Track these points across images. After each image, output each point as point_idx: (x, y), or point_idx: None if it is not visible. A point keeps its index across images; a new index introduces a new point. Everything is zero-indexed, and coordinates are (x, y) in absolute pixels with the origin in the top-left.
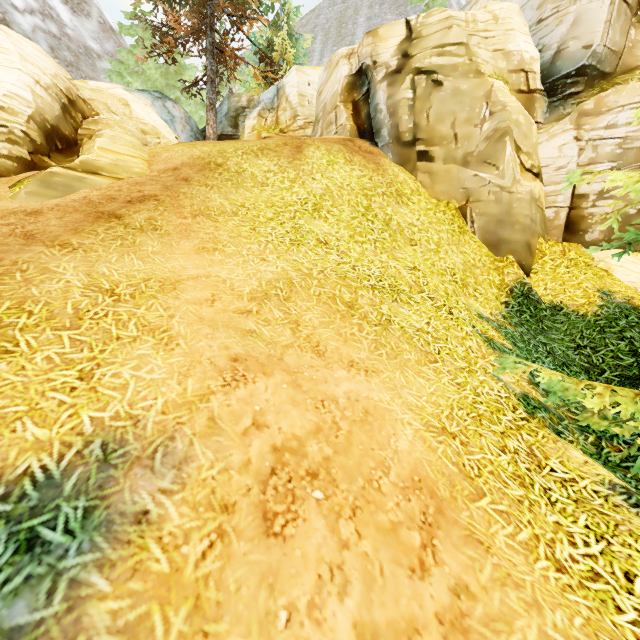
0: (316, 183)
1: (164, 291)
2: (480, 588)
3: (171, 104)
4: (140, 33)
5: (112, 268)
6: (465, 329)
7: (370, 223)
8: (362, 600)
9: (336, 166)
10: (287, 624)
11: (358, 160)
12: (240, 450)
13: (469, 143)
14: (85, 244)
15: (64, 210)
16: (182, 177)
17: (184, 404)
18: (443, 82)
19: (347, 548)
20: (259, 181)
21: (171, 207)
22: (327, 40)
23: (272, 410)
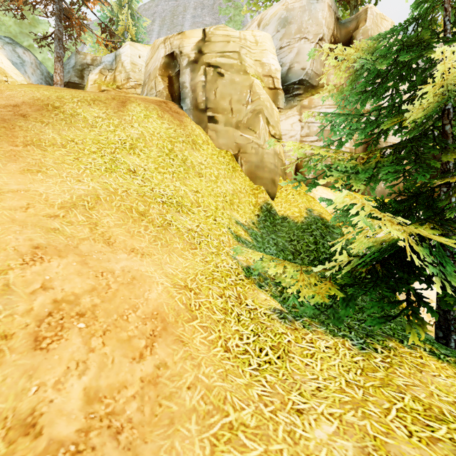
0: (134, 129)
1: None
2: (173, 363)
3: (21, 50)
4: None
5: None
6: (222, 230)
7: (171, 160)
8: (94, 376)
9: (150, 119)
10: (35, 392)
11: (167, 117)
12: (26, 303)
13: (240, 115)
14: None
15: None
16: (20, 113)
17: None
18: (224, 74)
19: (93, 352)
20: (89, 123)
21: (5, 136)
22: (163, 25)
23: (60, 278)
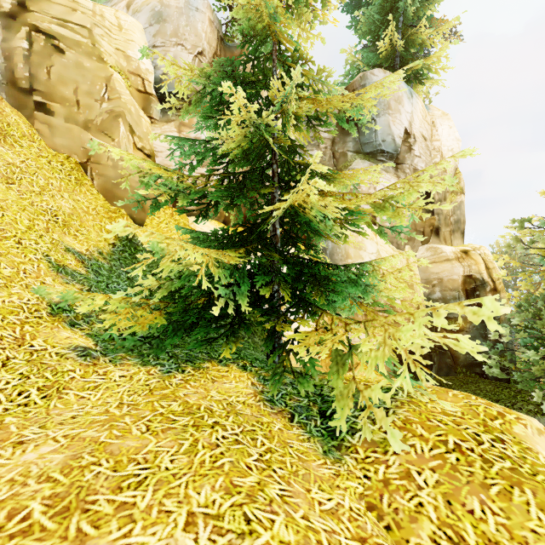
0: None
1: None
2: None
3: None
4: None
5: None
6: (30, 256)
7: None
8: None
9: None
10: None
11: None
12: None
13: (90, 112)
14: None
15: None
16: None
17: None
18: (65, 51)
19: None
20: None
21: None
22: None
23: None
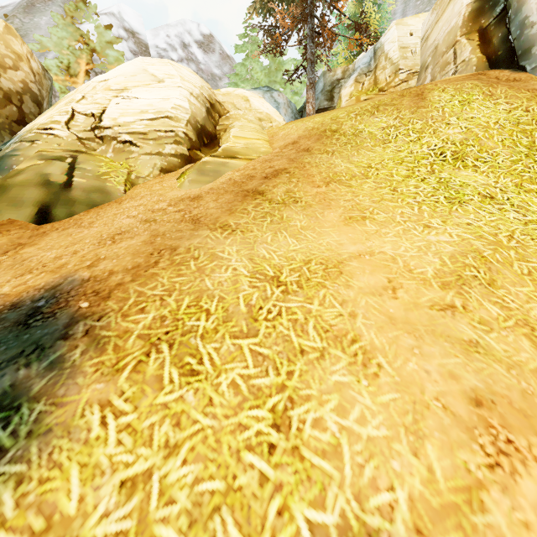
0: (452, 128)
1: (330, 276)
2: None
3: (276, 94)
4: (249, 47)
5: (270, 249)
6: None
7: None
8: None
9: (474, 104)
10: None
11: (502, 91)
12: None
13: None
14: (240, 224)
15: (217, 192)
16: (302, 148)
17: (445, 511)
18: None
19: None
20: (379, 139)
21: (302, 177)
22: None
23: None
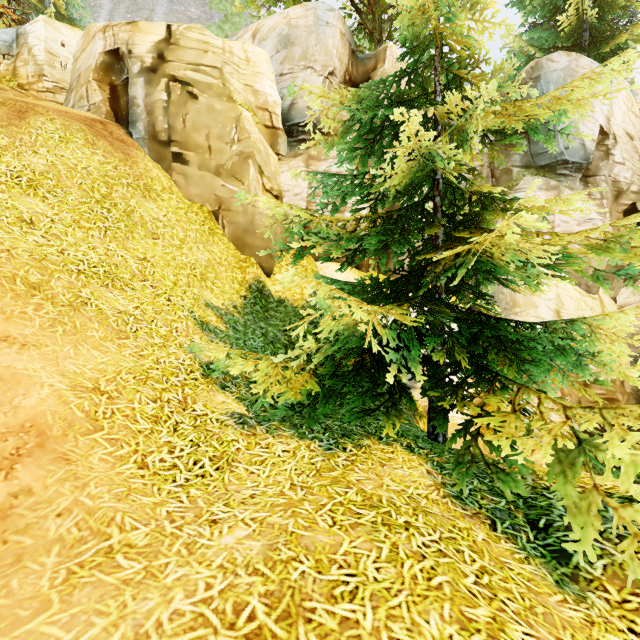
0: (38, 158)
1: None
2: (42, 487)
3: None
4: None
5: None
6: (179, 314)
7: (105, 211)
8: None
9: (71, 145)
10: None
11: (103, 145)
12: None
13: (221, 157)
14: None
15: None
16: None
17: None
18: (198, 96)
19: None
20: None
21: None
22: (119, 2)
23: None
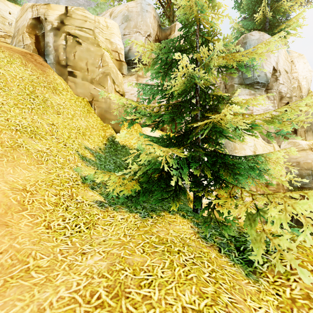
0: None
1: None
2: None
3: None
4: None
5: None
6: (70, 152)
7: (32, 99)
8: None
9: (13, 65)
10: None
11: (31, 66)
12: None
13: (93, 74)
14: None
15: None
16: None
17: None
18: (82, 43)
19: None
20: None
21: None
22: None
23: None
